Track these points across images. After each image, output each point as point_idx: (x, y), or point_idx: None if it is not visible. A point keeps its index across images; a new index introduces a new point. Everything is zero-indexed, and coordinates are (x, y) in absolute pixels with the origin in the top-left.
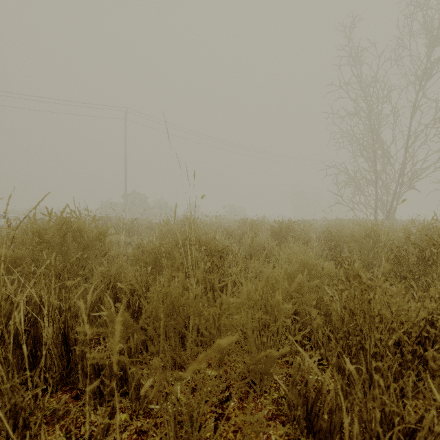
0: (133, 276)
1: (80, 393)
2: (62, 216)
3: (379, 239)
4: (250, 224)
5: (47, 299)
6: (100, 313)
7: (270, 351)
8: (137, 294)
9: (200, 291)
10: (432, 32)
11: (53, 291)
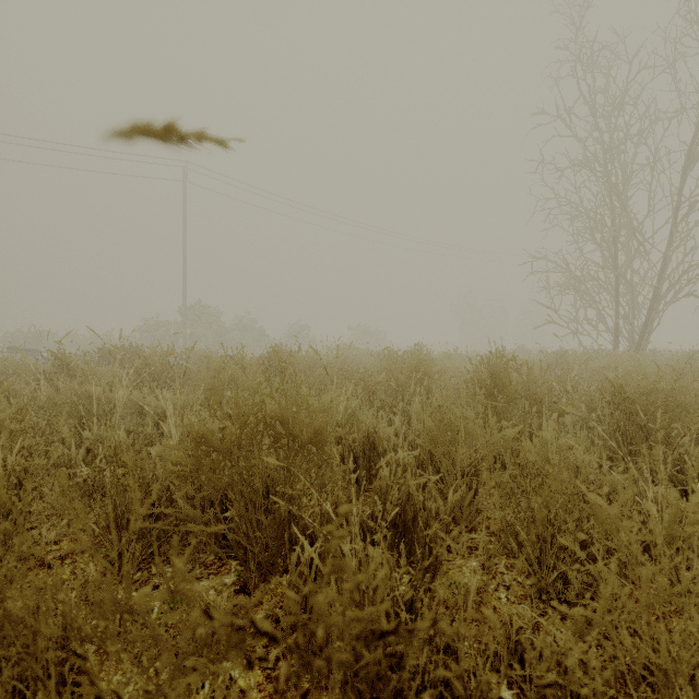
0: None
1: None
2: None
3: None
4: (412, 365)
5: None
6: None
7: None
8: None
9: None
10: None
11: None
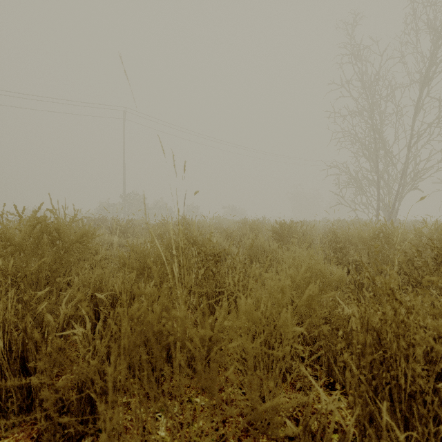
0: (84, 297)
1: (41, 431)
2: (35, 215)
3: (388, 241)
4: (250, 225)
5: (2, 315)
6: (68, 332)
7: (278, 401)
8: (121, 305)
9: (182, 315)
10: (435, 30)
11: (9, 306)
